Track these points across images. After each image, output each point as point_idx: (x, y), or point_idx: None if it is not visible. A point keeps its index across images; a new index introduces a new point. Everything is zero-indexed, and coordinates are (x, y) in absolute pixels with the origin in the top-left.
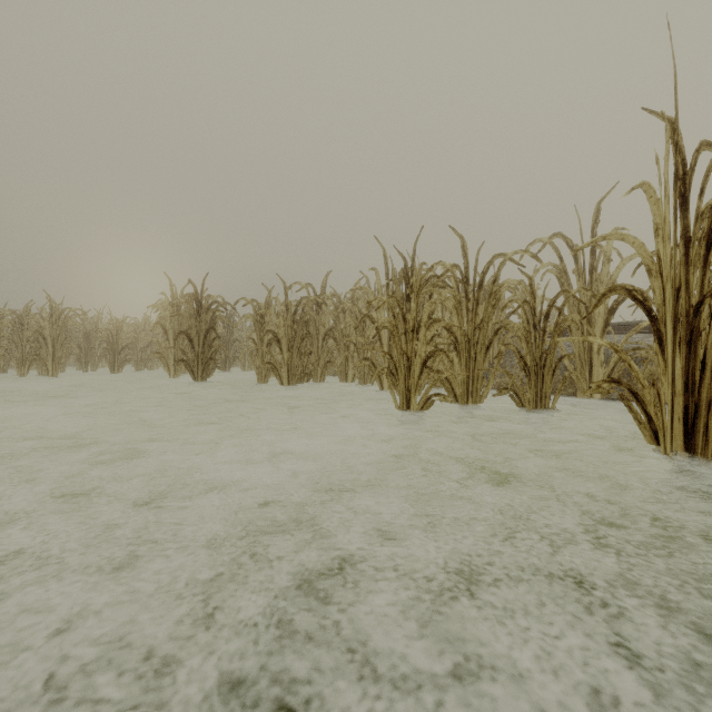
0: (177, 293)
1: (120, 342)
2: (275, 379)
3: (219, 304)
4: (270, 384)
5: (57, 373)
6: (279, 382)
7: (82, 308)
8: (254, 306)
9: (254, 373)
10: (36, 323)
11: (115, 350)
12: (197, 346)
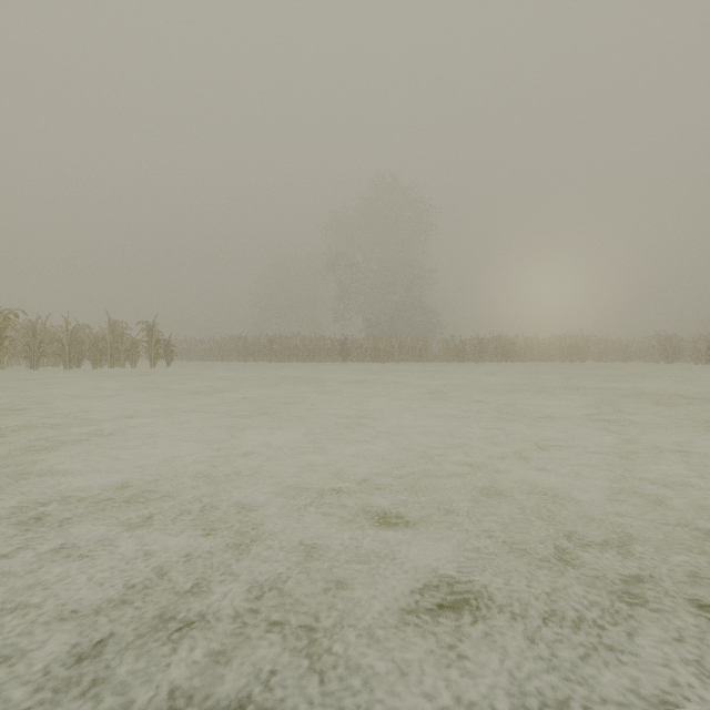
0: (658, 336)
1: (627, 351)
2: (702, 365)
3: (677, 340)
4: (699, 366)
5: (612, 361)
6: (701, 364)
7: (603, 338)
8: (691, 342)
9: (691, 364)
10: (602, 346)
11: (625, 354)
12: (669, 353)
